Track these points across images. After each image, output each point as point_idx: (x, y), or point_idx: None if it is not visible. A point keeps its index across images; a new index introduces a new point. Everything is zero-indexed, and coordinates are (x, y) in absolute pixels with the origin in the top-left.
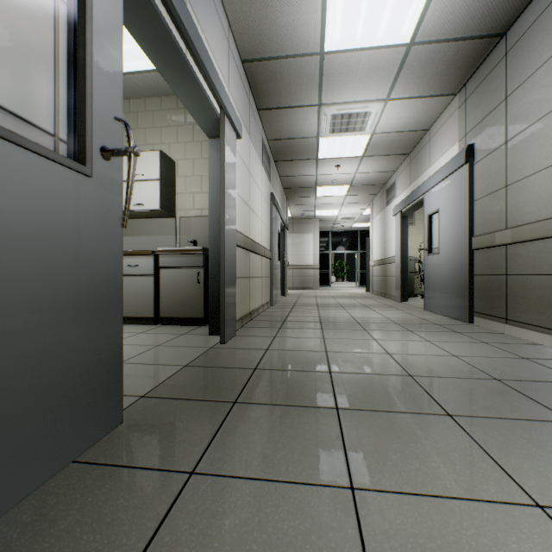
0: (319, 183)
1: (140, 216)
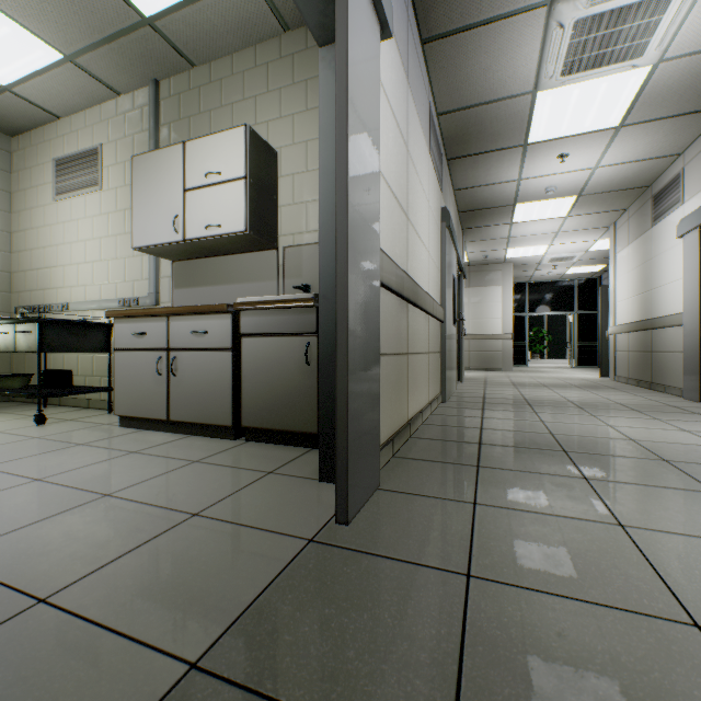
0: (521, 196)
1: (221, 249)
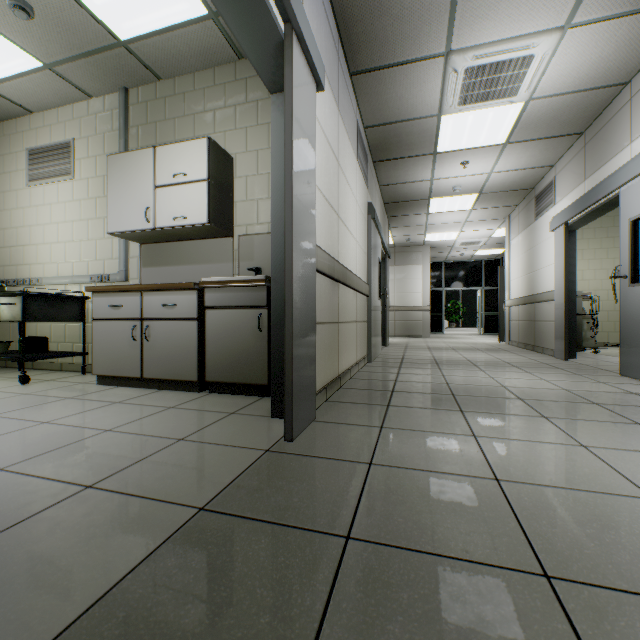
0: (434, 192)
1: (185, 236)
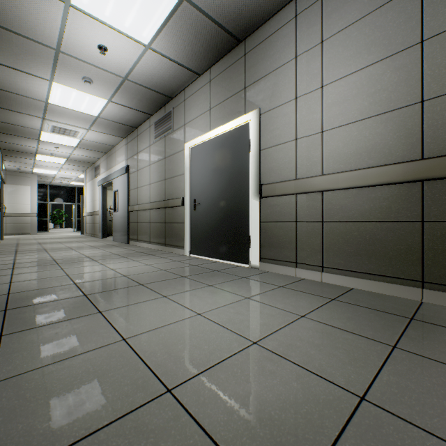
0: (40, 152)
1: None
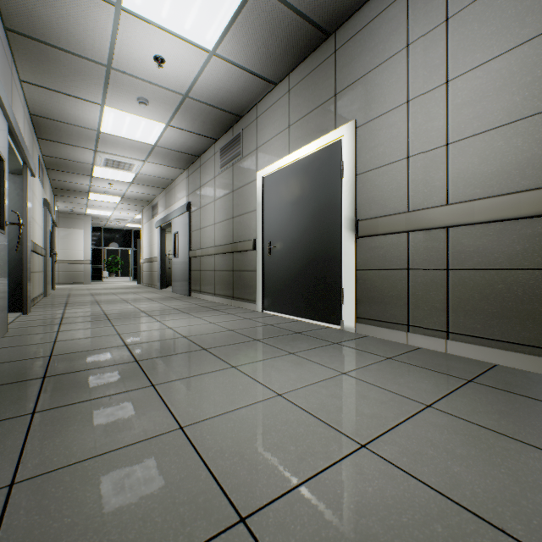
0: (93, 191)
1: None
